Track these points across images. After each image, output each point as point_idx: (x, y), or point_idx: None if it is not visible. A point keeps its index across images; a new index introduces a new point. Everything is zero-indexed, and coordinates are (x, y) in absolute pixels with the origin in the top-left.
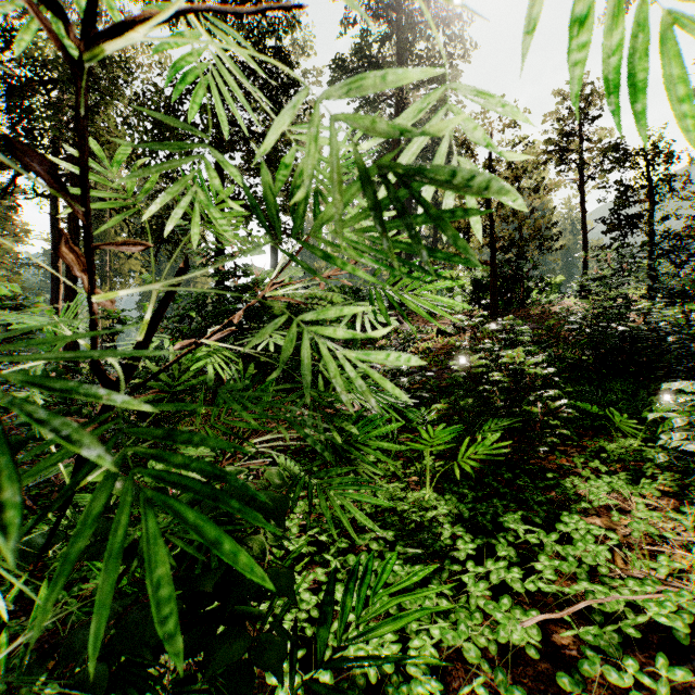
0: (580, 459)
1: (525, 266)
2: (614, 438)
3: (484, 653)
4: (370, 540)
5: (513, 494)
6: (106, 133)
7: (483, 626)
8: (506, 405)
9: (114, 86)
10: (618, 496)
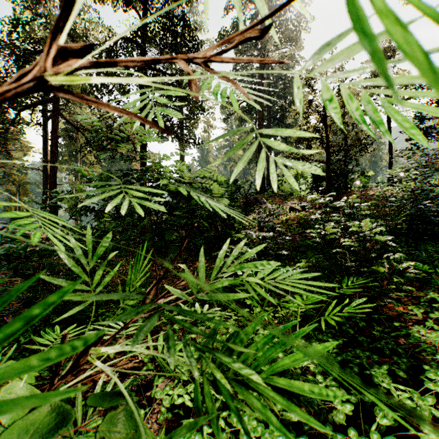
0: (419, 310)
1: (350, 164)
2: None
3: None
4: None
5: (368, 341)
6: None
7: None
8: (356, 265)
9: None
10: None
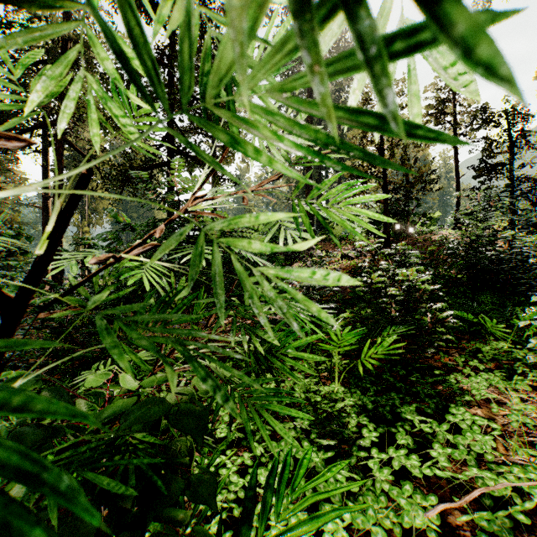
0: (461, 359)
1: (410, 204)
2: (487, 341)
3: (389, 532)
4: (289, 428)
5: (406, 388)
6: (84, 101)
7: (388, 509)
8: (400, 314)
9: (90, 65)
10: (494, 390)
